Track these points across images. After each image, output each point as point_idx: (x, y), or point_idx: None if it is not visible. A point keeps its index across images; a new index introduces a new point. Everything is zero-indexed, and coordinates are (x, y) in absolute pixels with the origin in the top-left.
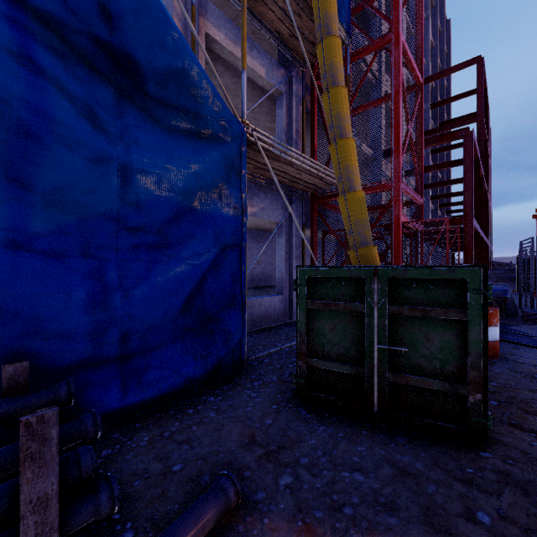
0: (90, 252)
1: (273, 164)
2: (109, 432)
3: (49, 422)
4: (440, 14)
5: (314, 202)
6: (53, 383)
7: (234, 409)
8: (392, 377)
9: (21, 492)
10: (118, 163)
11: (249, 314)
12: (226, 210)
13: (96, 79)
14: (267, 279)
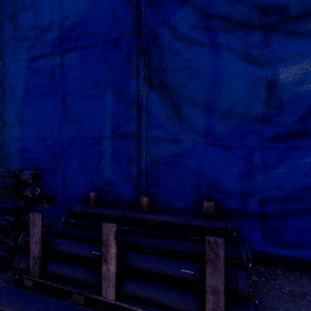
0: (244, 144)
1: None
2: (257, 264)
3: (219, 245)
4: None
5: None
6: (224, 218)
7: None
8: None
9: (206, 277)
10: (263, 80)
11: None
12: None
13: (248, 32)
14: None
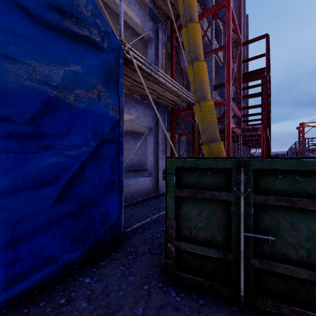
0: None
1: (145, 83)
2: None
3: None
4: (243, 11)
5: (173, 114)
6: None
7: (107, 293)
8: (258, 263)
9: None
10: None
11: (128, 191)
12: (105, 109)
13: None
14: (141, 165)
